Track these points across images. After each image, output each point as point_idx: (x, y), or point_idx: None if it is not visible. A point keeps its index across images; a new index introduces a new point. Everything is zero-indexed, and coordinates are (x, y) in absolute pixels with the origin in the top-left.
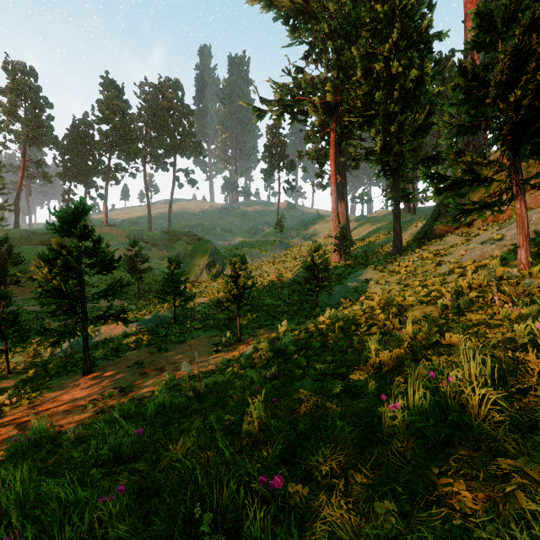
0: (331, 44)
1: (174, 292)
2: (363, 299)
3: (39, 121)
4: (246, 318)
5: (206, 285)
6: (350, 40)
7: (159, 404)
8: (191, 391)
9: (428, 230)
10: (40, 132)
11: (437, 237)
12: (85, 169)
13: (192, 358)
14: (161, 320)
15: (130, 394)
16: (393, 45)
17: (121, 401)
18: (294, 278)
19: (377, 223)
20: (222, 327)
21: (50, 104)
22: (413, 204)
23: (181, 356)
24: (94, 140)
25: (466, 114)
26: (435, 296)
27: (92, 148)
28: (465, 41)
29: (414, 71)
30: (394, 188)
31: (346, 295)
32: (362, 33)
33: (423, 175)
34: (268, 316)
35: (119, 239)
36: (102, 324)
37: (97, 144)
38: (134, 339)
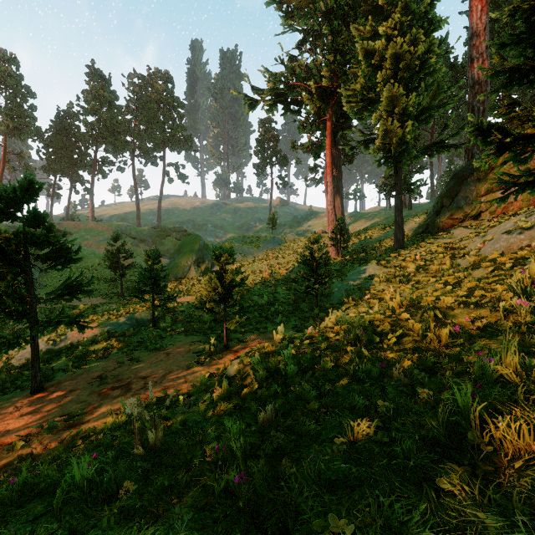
0: (326, 28)
1: (152, 290)
2: (368, 297)
3: (20, 111)
4: (234, 321)
5: (193, 282)
6: (347, 25)
7: (76, 481)
8: (138, 447)
9: (430, 224)
10: (22, 123)
11: (440, 231)
12: (70, 161)
13: (168, 371)
14: (138, 322)
15: (77, 426)
16: (397, 19)
17: (62, 437)
18: (289, 274)
19: (372, 218)
20: (207, 331)
21: (32, 93)
22: (409, 199)
23: (155, 368)
24: (79, 132)
25: (520, 56)
26: (480, 296)
27: (78, 140)
28: (470, 22)
29: (421, 47)
30: (396, 178)
31: (347, 293)
32: (361, 12)
33: (474, 129)
34: (260, 318)
35: (105, 234)
36: (50, 331)
37: (83, 136)
38: (104, 345)
